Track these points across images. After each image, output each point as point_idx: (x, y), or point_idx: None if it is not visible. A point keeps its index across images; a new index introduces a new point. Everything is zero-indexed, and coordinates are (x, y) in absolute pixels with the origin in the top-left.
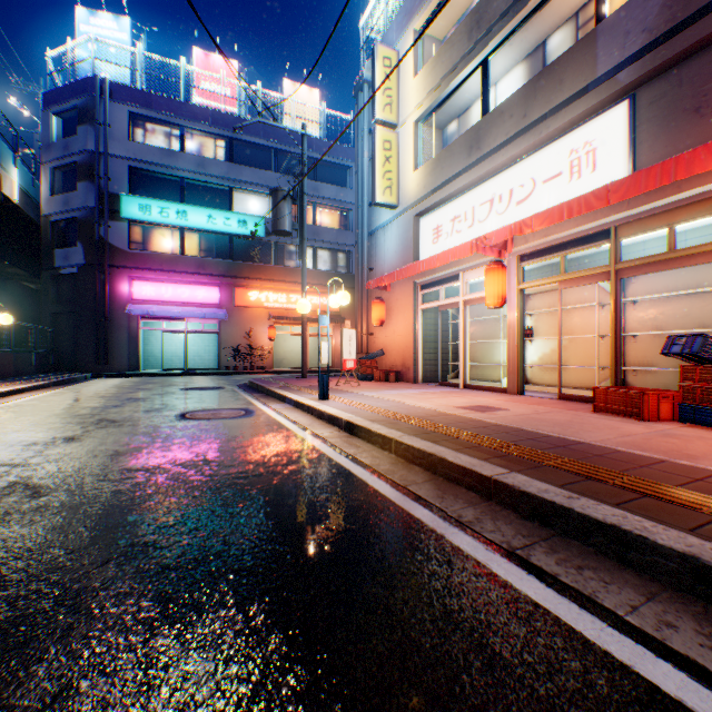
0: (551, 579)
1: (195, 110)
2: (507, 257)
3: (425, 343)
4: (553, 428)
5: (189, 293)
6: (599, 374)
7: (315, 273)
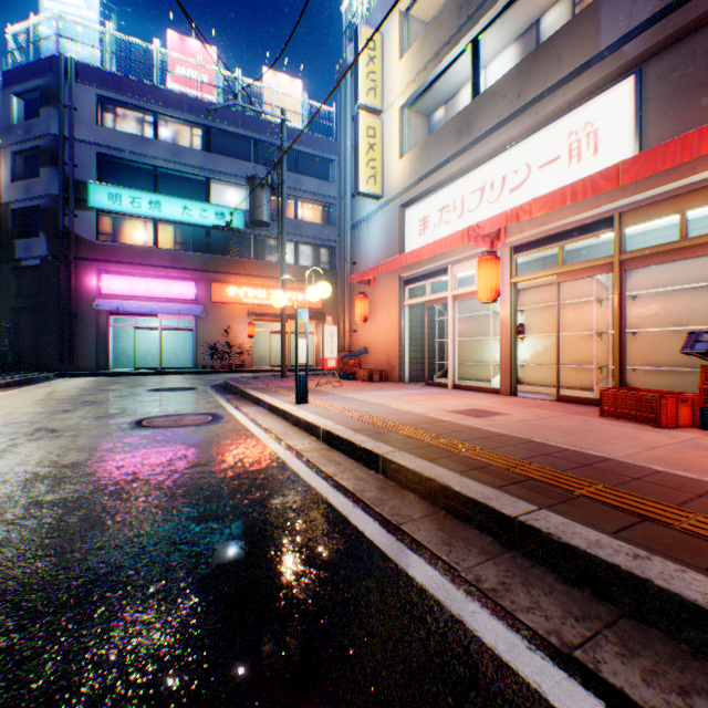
0: None
1: (169, 96)
2: (500, 248)
3: (411, 340)
4: (566, 439)
5: (163, 287)
6: (595, 373)
7: (296, 268)
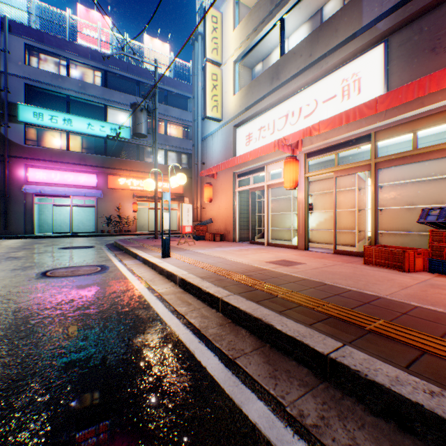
0: None
1: (78, 48)
2: (298, 154)
3: (240, 214)
4: (347, 282)
5: (73, 178)
6: (357, 235)
7: (166, 167)
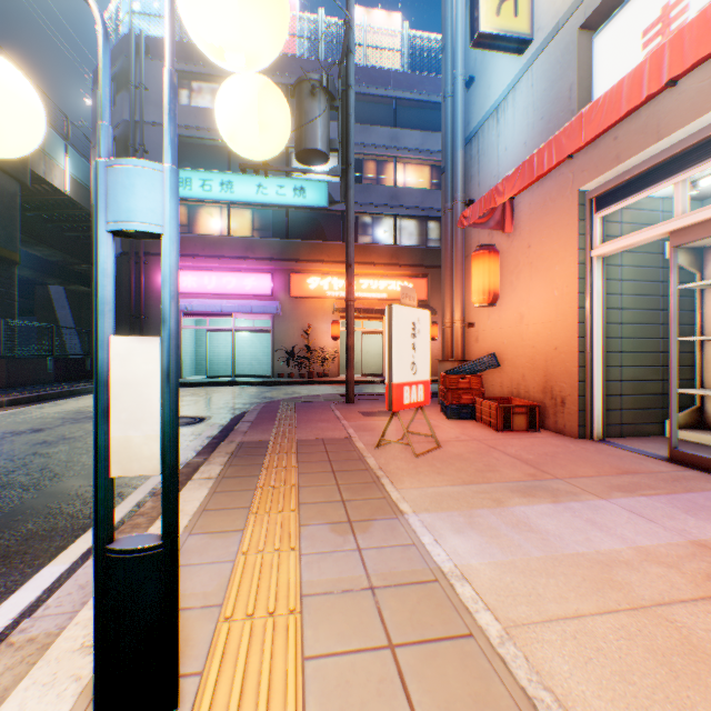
0: None
1: None
2: None
3: (607, 339)
4: None
5: (235, 282)
6: None
7: (393, 249)
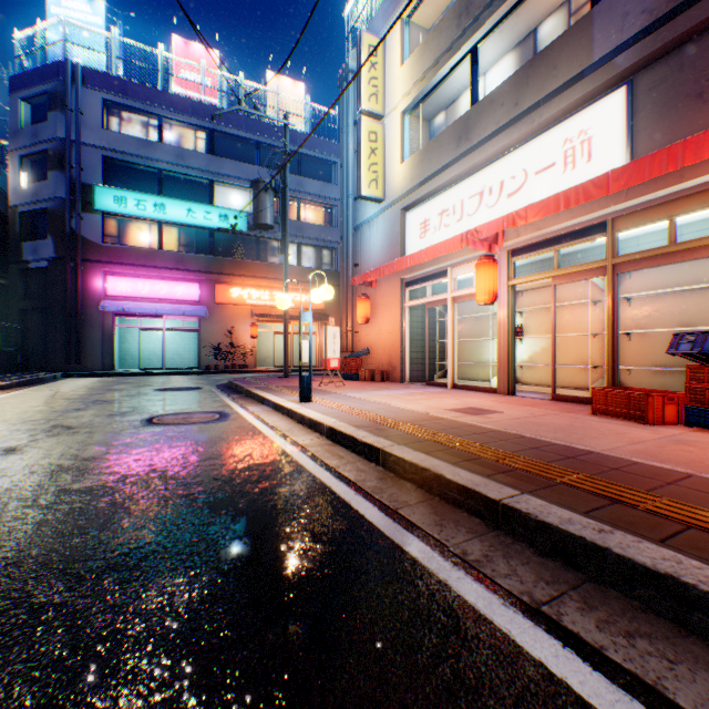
0: (596, 655)
1: (174, 100)
2: (498, 252)
3: (412, 341)
4: (555, 434)
5: (168, 289)
6: (591, 373)
7: (299, 269)
